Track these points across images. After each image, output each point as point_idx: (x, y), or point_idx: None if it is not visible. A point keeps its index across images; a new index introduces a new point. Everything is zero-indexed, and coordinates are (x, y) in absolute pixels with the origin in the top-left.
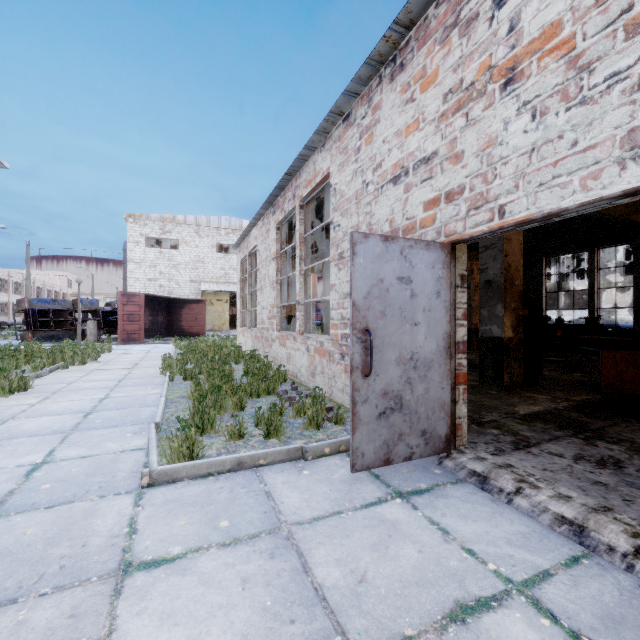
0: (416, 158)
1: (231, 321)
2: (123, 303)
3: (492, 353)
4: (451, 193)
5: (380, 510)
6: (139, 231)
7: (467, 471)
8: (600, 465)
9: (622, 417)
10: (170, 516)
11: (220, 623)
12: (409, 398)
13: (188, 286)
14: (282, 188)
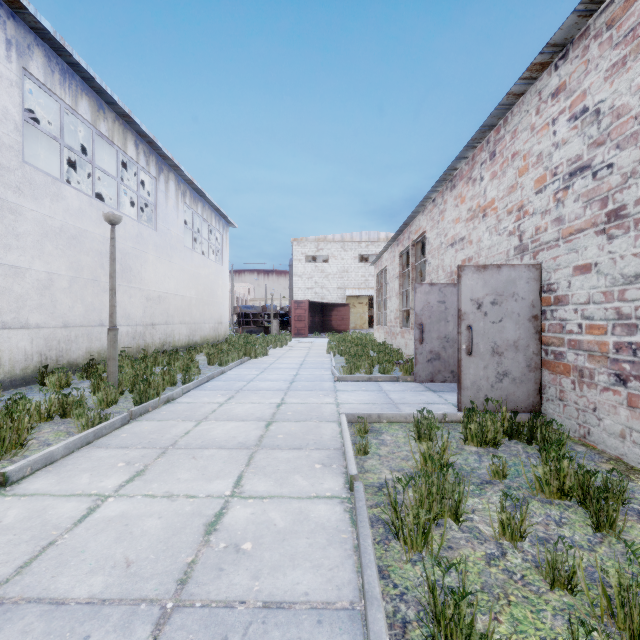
0: (459, 237)
1: (370, 321)
2: (295, 308)
3: None
4: (469, 259)
5: (421, 392)
6: (301, 251)
7: None
8: None
9: None
10: (346, 386)
11: (362, 397)
12: (444, 355)
13: (336, 292)
14: (402, 231)
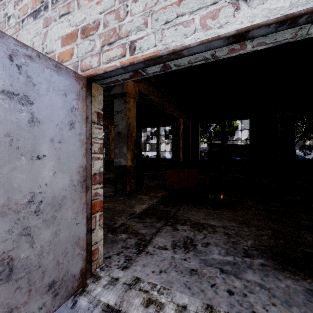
0: None
1: None
2: None
3: (121, 175)
4: (87, 28)
5: None
6: None
7: (101, 308)
8: (186, 248)
9: (179, 203)
10: None
11: None
12: (27, 254)
13: None
14: None
